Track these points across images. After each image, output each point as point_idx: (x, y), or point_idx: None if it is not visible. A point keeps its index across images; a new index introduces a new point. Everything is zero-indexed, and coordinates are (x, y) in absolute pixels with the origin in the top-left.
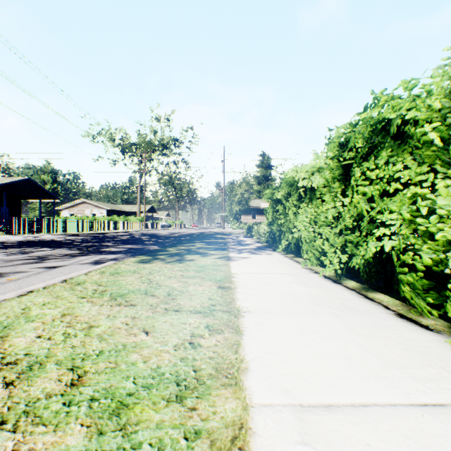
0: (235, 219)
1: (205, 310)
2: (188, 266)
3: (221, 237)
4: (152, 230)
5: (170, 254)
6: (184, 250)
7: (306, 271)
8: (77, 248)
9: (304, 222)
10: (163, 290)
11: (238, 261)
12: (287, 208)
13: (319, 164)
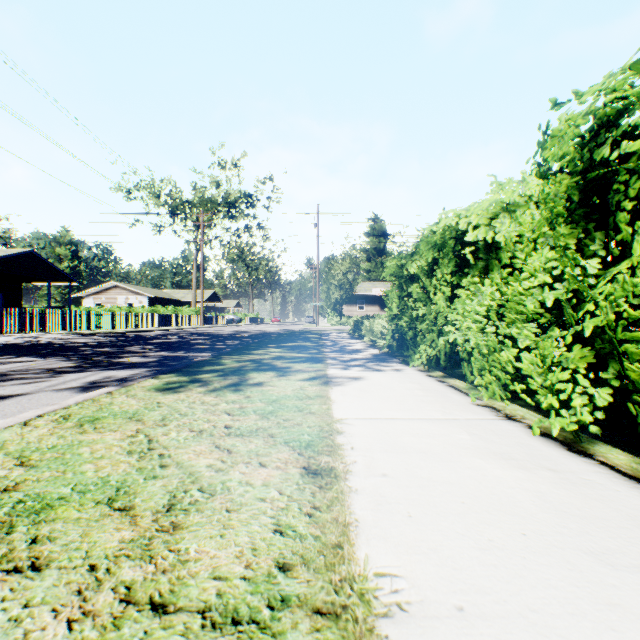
0: (333, 311)
1: (255, 603)
2: (248, 399)
3: (314, 339)
4: (213, 326)
5: (223, 371)
6: (251, 362)
7: (488, 414)
8: (77, 357)
9: (472, 313)
10: (162, 485)
11: (345, 387)
12: (432, 289)
13: (511, 196)
